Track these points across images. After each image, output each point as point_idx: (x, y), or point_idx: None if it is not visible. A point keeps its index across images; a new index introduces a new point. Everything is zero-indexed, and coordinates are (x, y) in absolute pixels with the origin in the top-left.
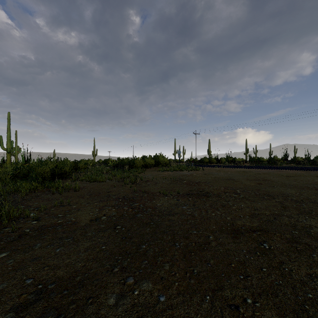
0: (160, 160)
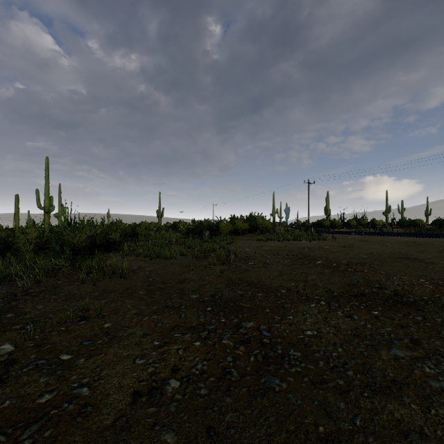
0: (258, 222)
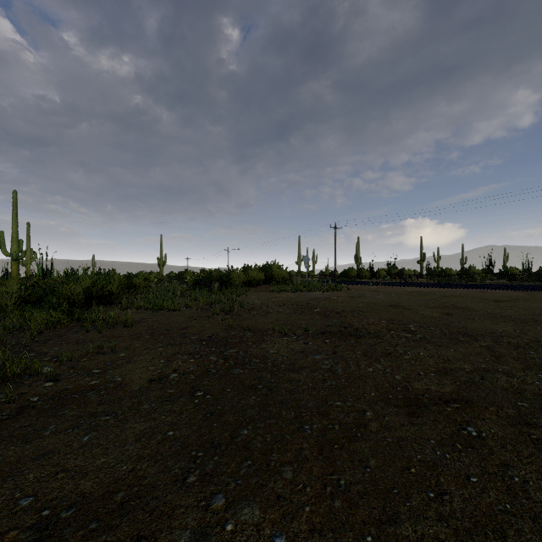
0: (274, 272)
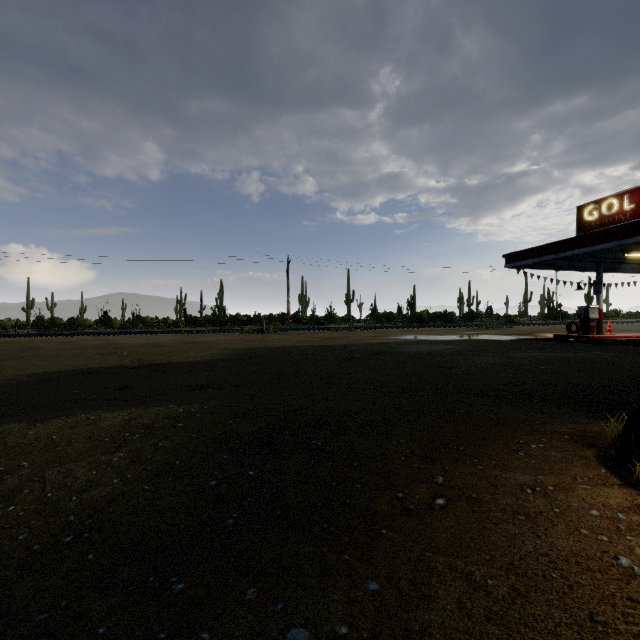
0: None
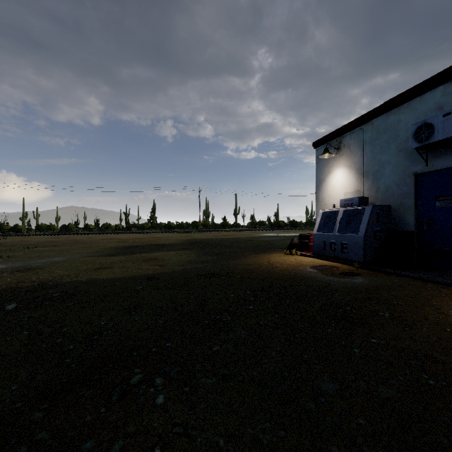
0: None
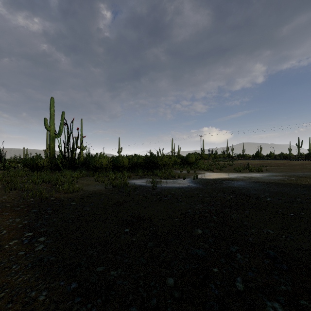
0: (203, 155)
